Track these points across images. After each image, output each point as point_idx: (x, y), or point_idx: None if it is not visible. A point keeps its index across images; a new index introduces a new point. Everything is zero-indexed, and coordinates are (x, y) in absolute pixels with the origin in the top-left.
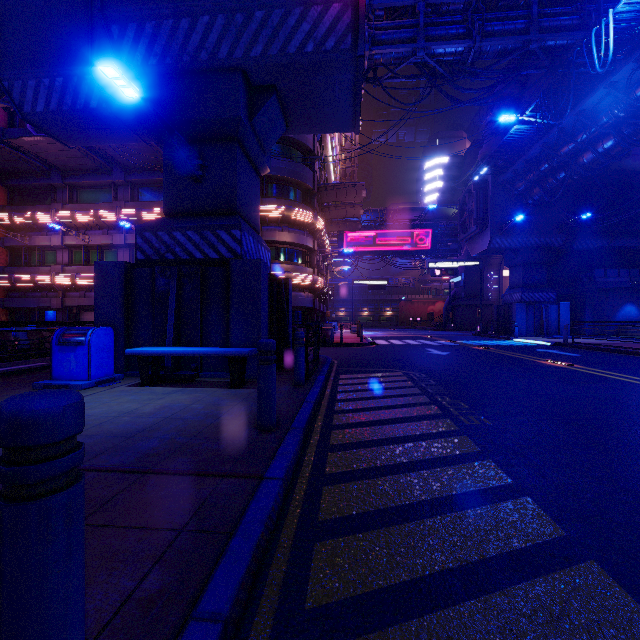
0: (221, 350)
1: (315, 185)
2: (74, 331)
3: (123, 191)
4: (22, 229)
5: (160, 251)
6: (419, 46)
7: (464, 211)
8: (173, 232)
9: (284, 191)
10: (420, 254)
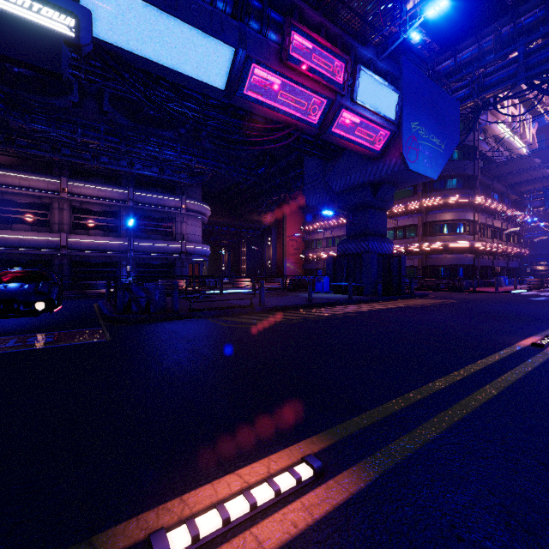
0: (354, 284)
1: (475, 171)
2: (320, 278)
3: None
4: (309, 232)
5: (344, 251)
6: (519, 78)
7: None
8: (347, 244)
9: (445, 184)
10: None
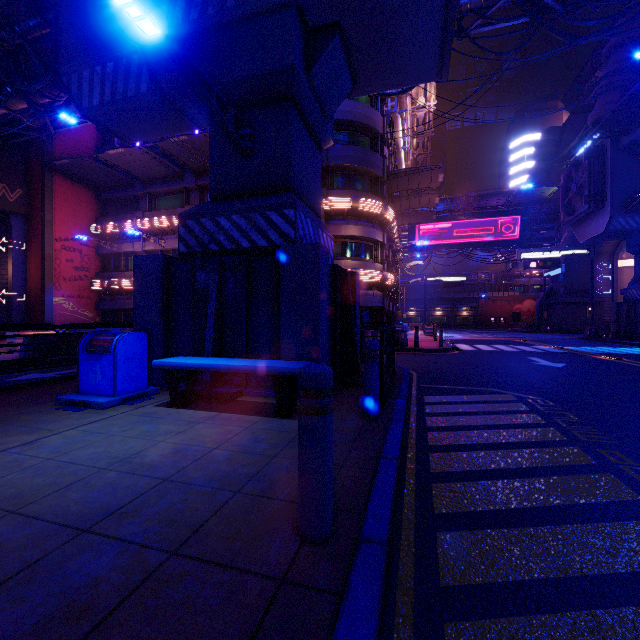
0: (263, 365)
1: (384, 172)
2: (102, 336)
3: (194, 195)
4: (112, 238)
5: (203, 241)
6: None
7: (569, 188)
8: (217, 217)
9: (350, 181)
10: (506, 245)
